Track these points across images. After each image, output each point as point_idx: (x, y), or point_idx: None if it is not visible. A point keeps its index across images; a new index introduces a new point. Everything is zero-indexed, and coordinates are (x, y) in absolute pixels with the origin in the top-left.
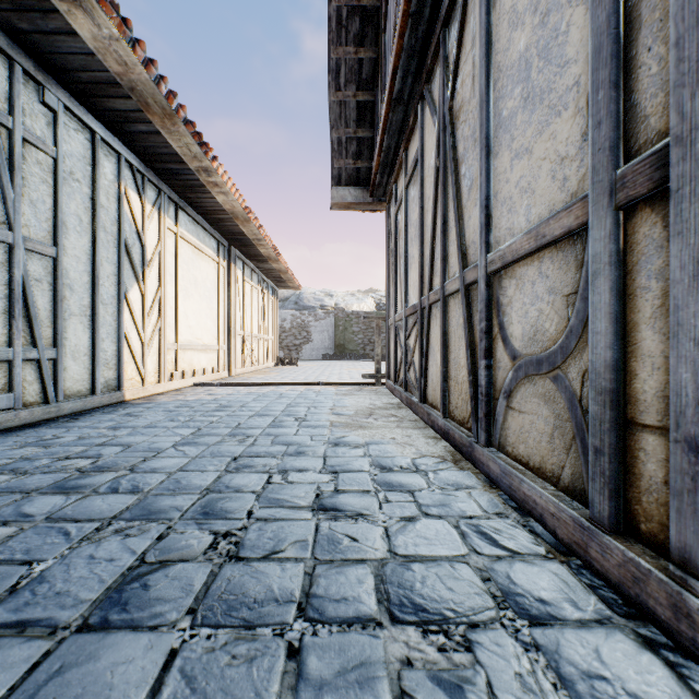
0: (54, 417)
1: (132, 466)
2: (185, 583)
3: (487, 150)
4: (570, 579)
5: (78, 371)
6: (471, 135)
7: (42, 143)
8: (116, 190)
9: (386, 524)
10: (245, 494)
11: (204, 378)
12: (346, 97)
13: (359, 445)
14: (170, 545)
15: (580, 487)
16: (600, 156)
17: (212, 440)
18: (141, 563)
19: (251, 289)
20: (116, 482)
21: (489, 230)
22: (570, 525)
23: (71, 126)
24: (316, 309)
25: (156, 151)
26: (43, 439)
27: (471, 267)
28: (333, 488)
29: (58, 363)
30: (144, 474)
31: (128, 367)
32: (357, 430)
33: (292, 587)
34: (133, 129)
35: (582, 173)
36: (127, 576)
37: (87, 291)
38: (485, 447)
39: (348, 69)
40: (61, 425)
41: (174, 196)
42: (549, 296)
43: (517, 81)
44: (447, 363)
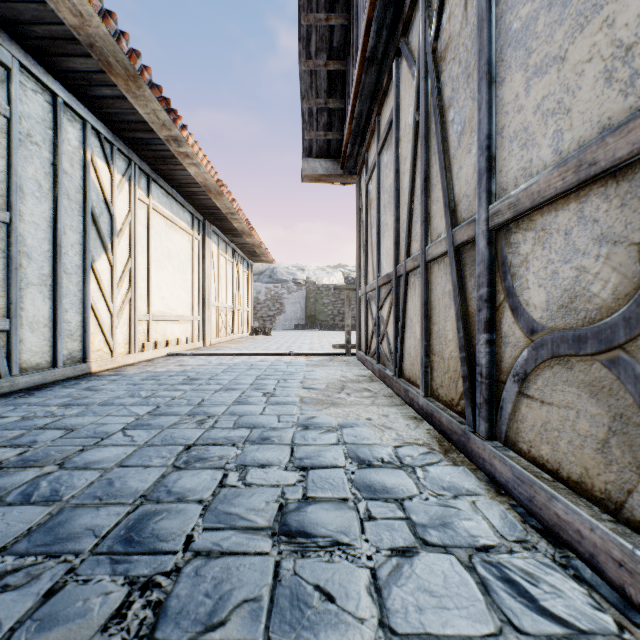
0: (6, 392)
1: (64, 459)
2: None
3: (489, 78)
4: None
5: (36, 343)
6: (462, 72)
7: None
8: (81, 157)
9: (372, 563)
10: (188, 504)
11: (178, 348)
12: (317, 67)
13: (332, 427)
14: (59, 610)
15: None
16: None
17: (168, 421)
18: None
19: (226, 263)
20: (34, 484)
21: (491, 176)
22: None
23: (28, 86)
24: (288, 282)
25: (124, 118)
26: None
27: (464, 223)
28: (301, 495)
29: (12, 334)
30: (73, 471)
31: (95, 338)
32: (329, 408)
33: None
34: (98, 93)
35: None
36: None
37: (48, 259)
38: (486, 439)
39: (319, 37)
40: (11, 401)
41: (145, 167)
42: (601, 247)
43: None
44: (429, 335)
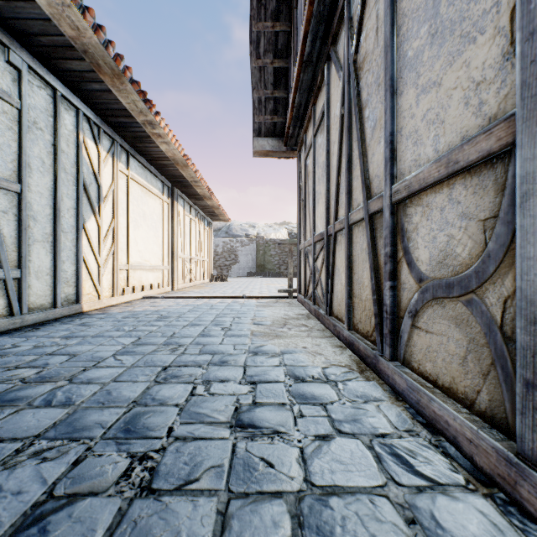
0: (18, 327)
1: (72, 376)
2: (87, 528)
3: (392, 90)
4: (500, 521)
5: (41, 288)
6: (374, 81)
7: (7, 96)
8: (75, 138)
9: (301, 444)
10: (168, 407)
11: (151, 292)
12: (265, 64)
13: (276, 354)
14: (84, 472)
15: (501, 415)
16: (533, 69)
17: (148, 349)
18: (48, 497)
19: (190, 221)
20: (52, 393)
21: (394, 164)
22: (492, 456)
23: (35, 83)
24: (242, 237)
25: (109, 107)
26: (2, 348)
27: (375, 197)
28: (251, 401)
29: (22, 281)
30: (80, 385)
31: (86, 284)
32: (274, 339)
33: (202, 533)
34: (89, 87)
35: (504, 93)
36: (28, 516)
37: (49, 221)
38: (390, 360)
39: (267, 40)
40: (23, 334)
41: (125, 145)
42: (462, 221)
43: (423, 20)
44: (351, 282)
